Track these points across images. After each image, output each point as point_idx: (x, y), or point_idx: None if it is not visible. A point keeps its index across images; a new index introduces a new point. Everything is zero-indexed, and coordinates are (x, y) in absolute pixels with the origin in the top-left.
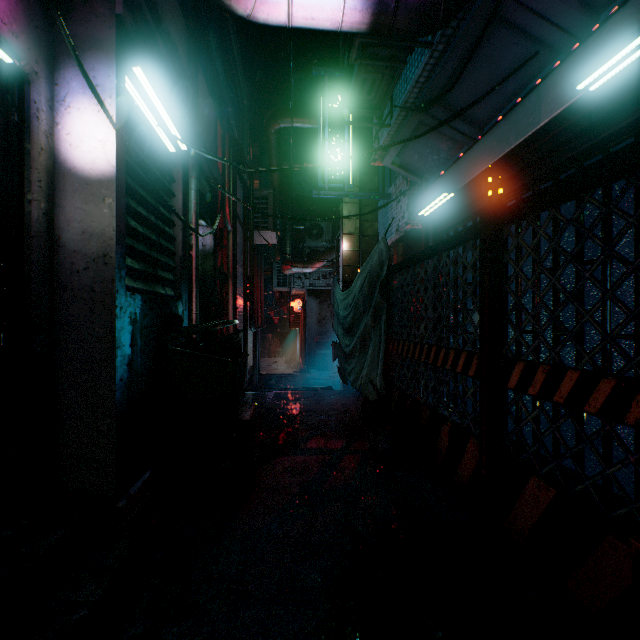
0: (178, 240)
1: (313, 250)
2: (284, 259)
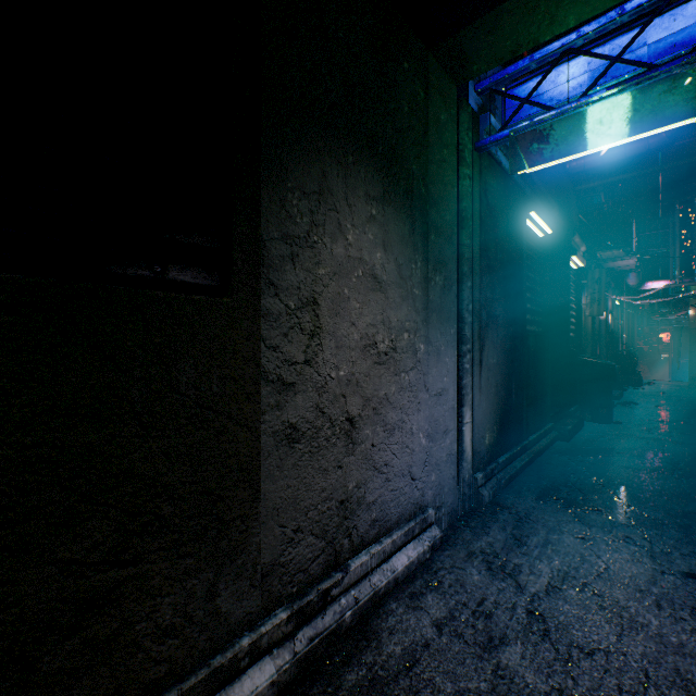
0: (615, 328)
1: (678, 300)
2: (651, 310)
